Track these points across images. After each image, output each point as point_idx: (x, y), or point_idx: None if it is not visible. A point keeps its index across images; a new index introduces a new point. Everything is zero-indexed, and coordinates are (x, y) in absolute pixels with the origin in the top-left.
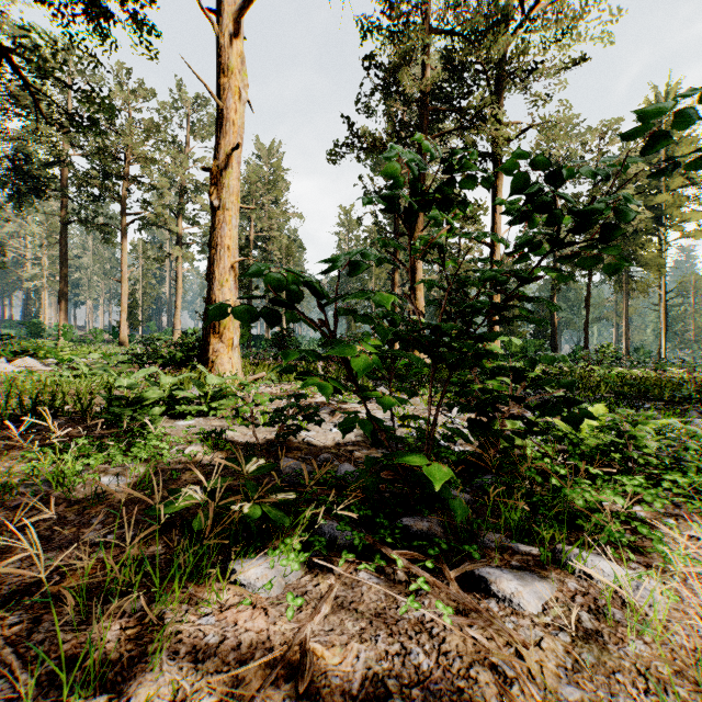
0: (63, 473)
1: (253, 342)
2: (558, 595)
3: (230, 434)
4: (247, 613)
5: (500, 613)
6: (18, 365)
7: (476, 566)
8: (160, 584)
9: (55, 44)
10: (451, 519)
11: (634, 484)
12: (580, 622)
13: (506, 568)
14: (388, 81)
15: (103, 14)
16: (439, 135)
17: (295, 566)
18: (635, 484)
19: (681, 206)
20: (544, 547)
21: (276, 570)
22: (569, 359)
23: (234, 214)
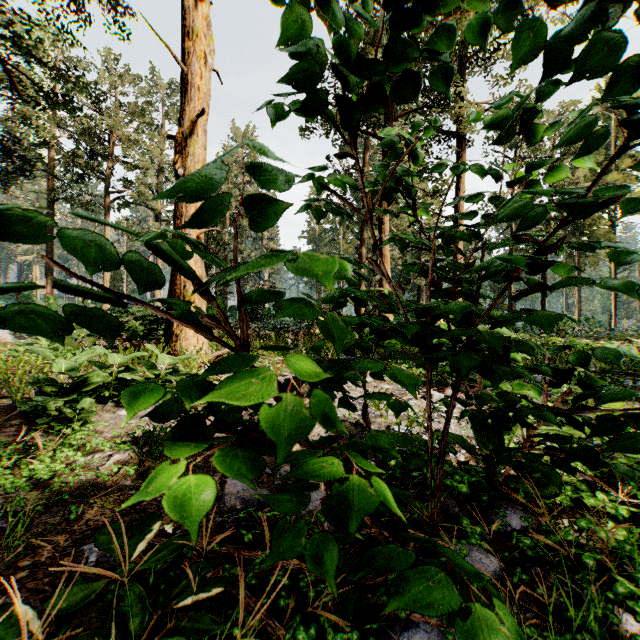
0: None
1: (230, 313)
2: None
3: None
4: None
5: None
6: None
7: None
8: None
9: (28, 20)
10: None
11: None
12: None
13: None
14: None
15: None
16: (405, 114)
17: None
18: None
19: (631, 185)
20: None
21: None
22: (526, 328)
23: None
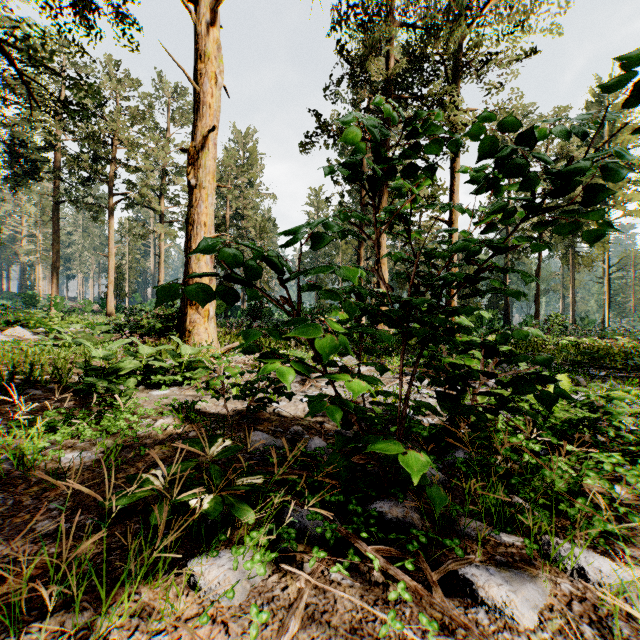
0: (23, 452)
1: (230, 312)
2: (553, 600)
3: (203, 405)
4: (205, 629)
5: (491, 627)
6: (9, 334)
7: (459, 565)
8: (111, 588)
9: (44, 35)
10: (426, 501)
11: (612, 462)
12: (584, 639)
13: (491, 566)
14: (355, 71)
15: (89, 7)
16: (401, 121)
17: (260, 570)
18: (613, 462)
19: (624, 187)
20: (528, 537)
21: (240, 572)
22: (521, 327)
23: (210, 192)
